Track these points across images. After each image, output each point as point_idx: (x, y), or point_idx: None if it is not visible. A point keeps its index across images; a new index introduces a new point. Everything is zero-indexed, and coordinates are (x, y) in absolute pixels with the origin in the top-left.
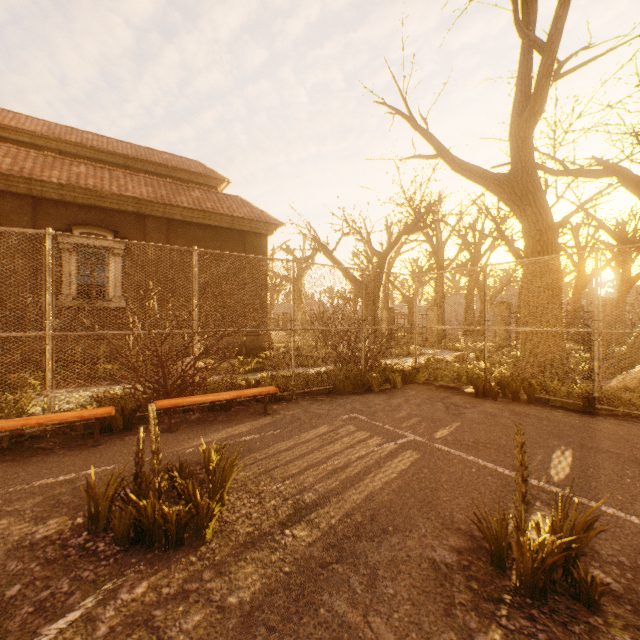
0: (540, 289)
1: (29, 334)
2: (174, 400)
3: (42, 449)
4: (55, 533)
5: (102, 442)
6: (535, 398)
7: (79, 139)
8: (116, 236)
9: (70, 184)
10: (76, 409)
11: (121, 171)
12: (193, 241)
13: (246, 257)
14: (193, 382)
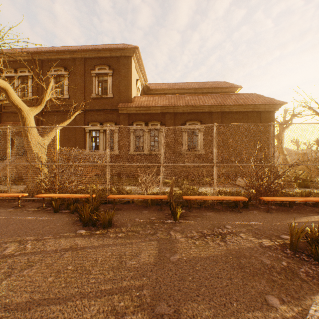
0: None
1: (208, 164)
2: (269, 197)
3: (218, 209)
4: (271, 245)
5: (241, 211)
6: None
7: (178, 86)
8: (200, 123)
9: (186, 105)
10: (218, 195)
11: (201, 95)
12: (232, 120)
13: (261, 125)
14: (274, 190)
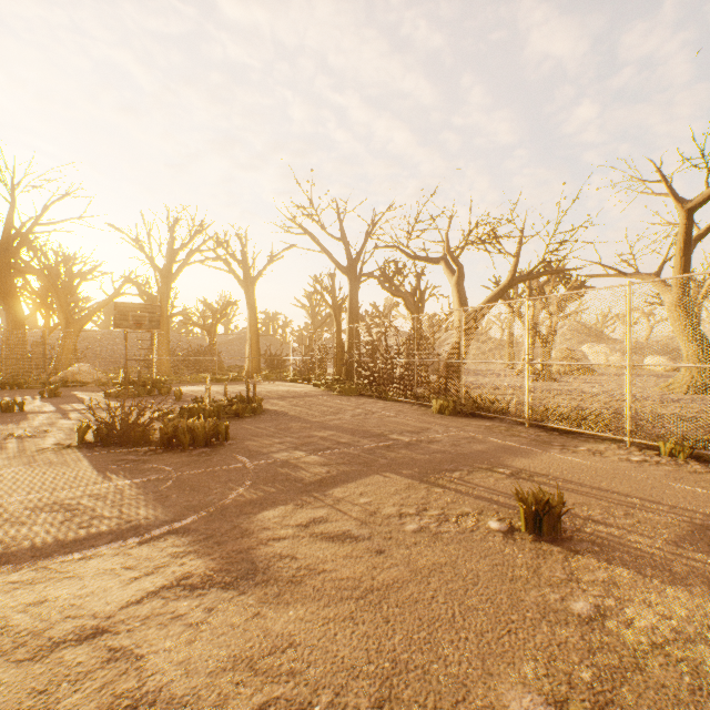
0: (18, 340)
1: None
2: None
3: None
4: None
5: None
6: (22, 388)
7: None
8: None
9: None
10: None
11: None
12: None
13: None
14: None
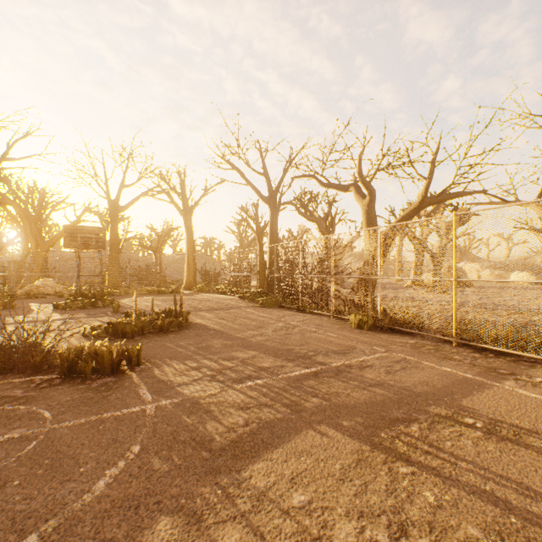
0: None
1: None
2: None
3: None
4: None
5: None
6: None
7: None
8: None
9: None
10: None
11: None
12: None
13: None
14: None
